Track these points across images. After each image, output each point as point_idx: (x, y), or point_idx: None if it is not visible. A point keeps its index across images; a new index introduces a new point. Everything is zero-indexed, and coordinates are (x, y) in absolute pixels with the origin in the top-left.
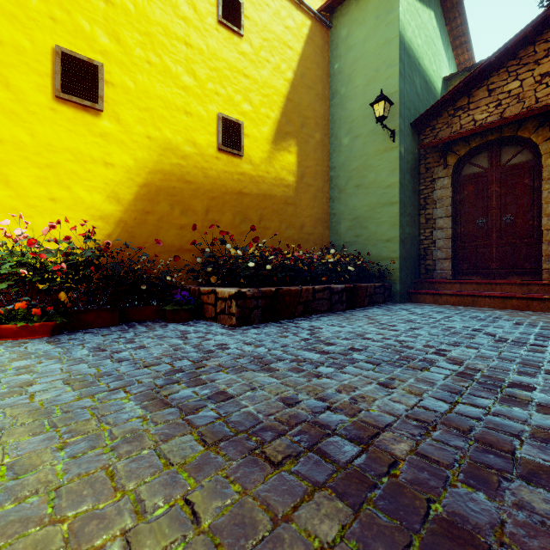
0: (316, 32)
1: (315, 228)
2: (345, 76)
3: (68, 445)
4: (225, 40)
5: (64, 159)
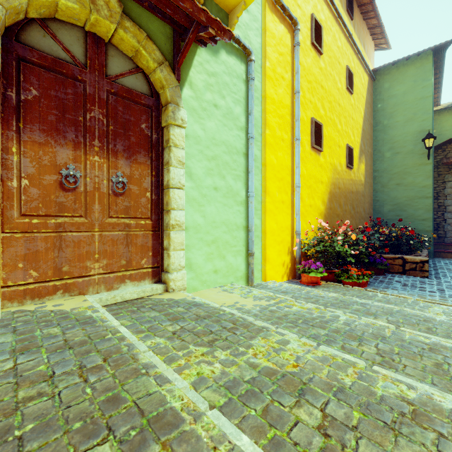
0: (369, 84)
1: (369, 209)
2: (387, 113)
3: None
4: (347, 98)
5: (312, 182)
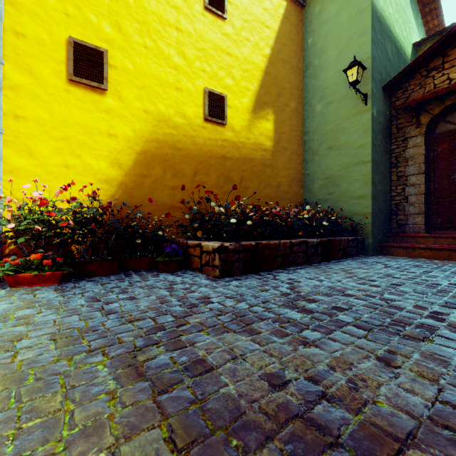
0: (291, 11)
1: (290, 187)
2: (318, 49)
3: (20, 434)
4: (210, 24)
5: (76, 132)
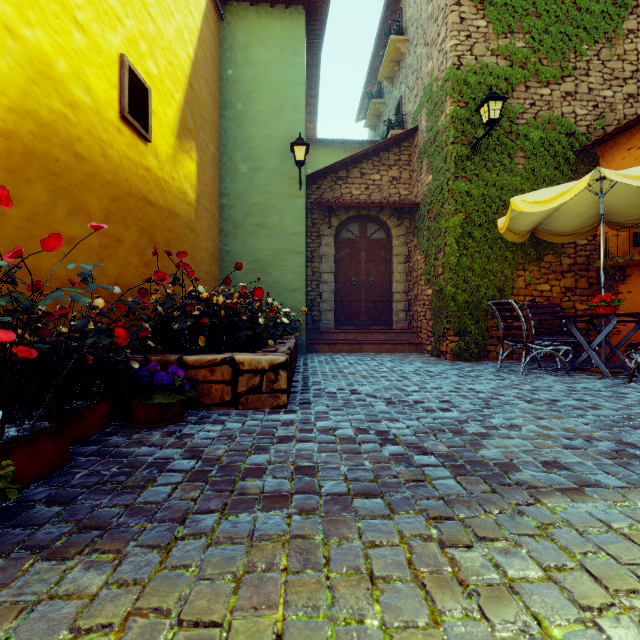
0: (211, 13)
1: (210, 266)
2: (244, 92)
3: None
4: None
5: None
